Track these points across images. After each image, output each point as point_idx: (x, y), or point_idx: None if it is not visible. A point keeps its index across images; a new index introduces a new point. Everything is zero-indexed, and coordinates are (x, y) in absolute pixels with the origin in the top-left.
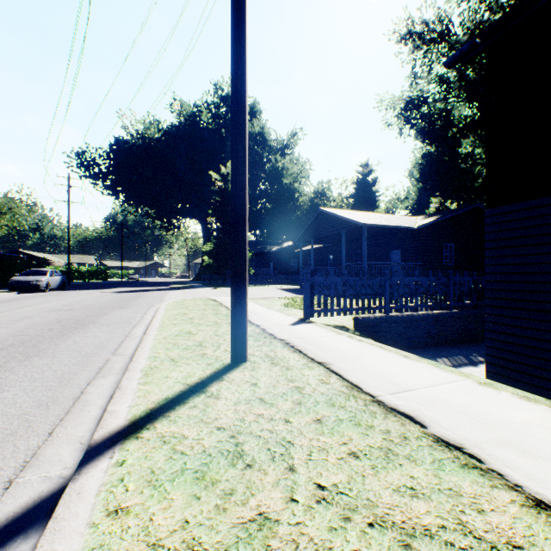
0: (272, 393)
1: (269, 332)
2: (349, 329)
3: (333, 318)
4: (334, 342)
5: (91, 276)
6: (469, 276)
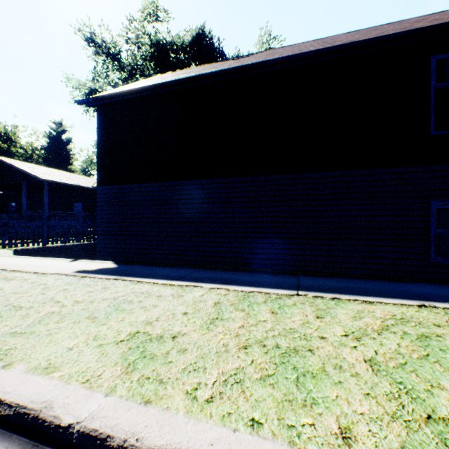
0: None
1: None
2: None
3: None
4: None
5: None
6: None
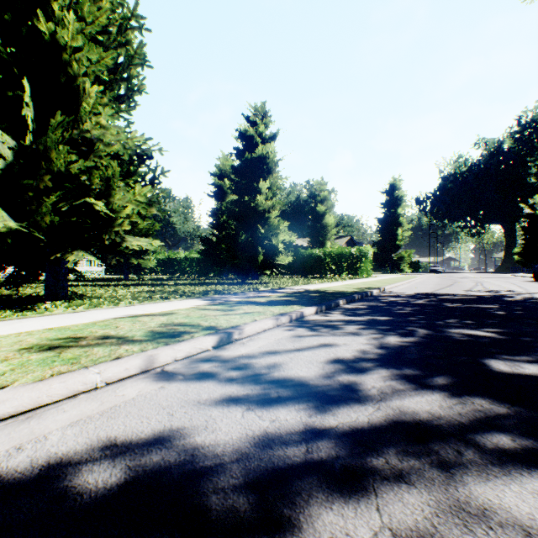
0: None
1: None
2: None
3: None
4: None
5: None
6: None
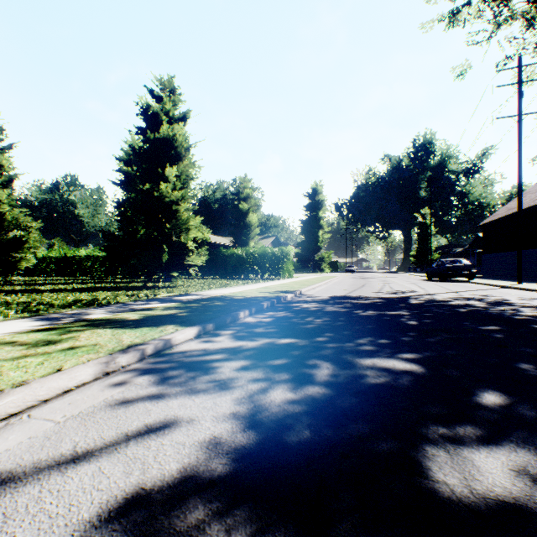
0: None
1: None
2: None
3: None
4: None
5: None
6: None
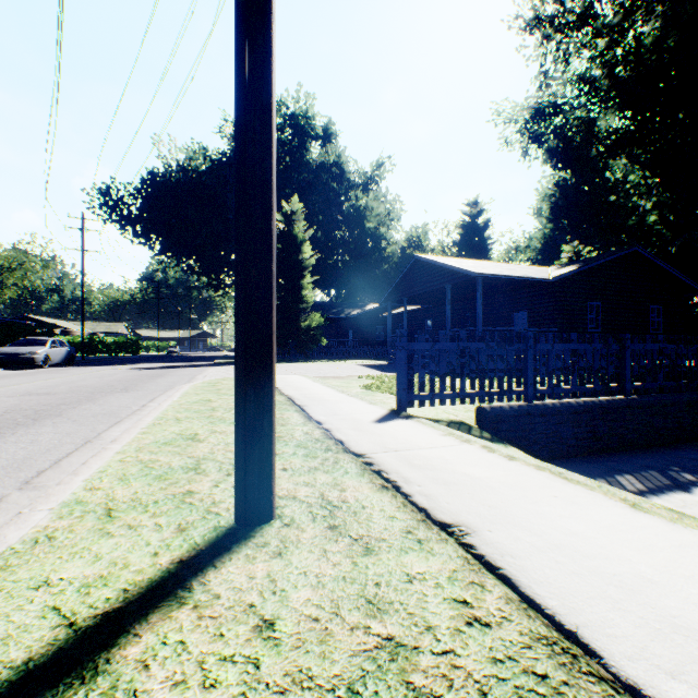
0: (312, 692)
1: (335, 437)
2: (473, 427)
3: (442, 409)
4: (461, 461)
5: (119, 349)
6: (653, 343)
